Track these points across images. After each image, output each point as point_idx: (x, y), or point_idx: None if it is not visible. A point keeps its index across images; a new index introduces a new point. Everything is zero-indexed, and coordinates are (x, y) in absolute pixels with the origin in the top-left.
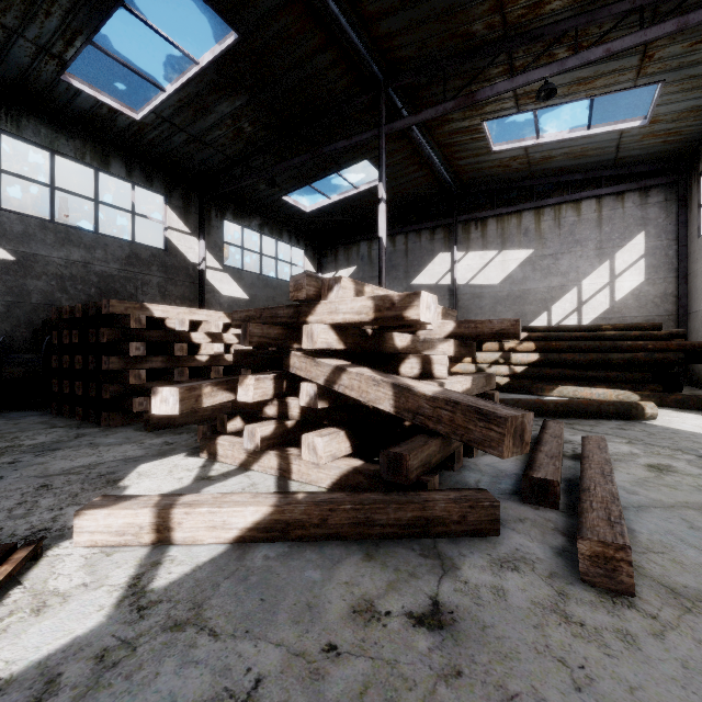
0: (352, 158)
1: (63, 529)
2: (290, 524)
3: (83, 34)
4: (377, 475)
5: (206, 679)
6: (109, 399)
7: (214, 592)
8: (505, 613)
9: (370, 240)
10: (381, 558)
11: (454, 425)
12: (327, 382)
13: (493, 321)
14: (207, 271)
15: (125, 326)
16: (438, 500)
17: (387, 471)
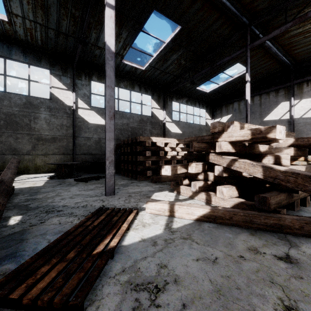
0: (230, 64)
1: (140, 208)
2: (216, 217)
3: (129, 45)
4: (253, 205)
5: (199, 253)
6: (139, 171)
7: (193, 232)
8: None
9: (239, 101)
10: (258, 236)
11: (297, 183)
12: (227, 165)
13: None
14: (166, 123)
15: (144, 145)
16: (286, 218)
17: (258, 203)
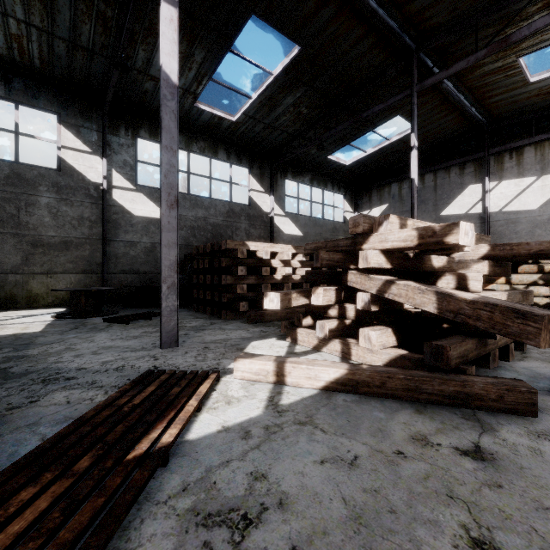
0: (385, 116)
1: (224, 369)
2: (359, 383)
3: (207, 75)
4: (421, 361)
5: (325, 449)
6: (225, 303)
7: (317, 412)
8: (541, 464)
9: (400, 181)
10: (429, 414)
11: (492, 321)
12: (378, 291)
13: (530, 244)
14: (275, 217)
15: (235, 256)
16: (476, 381)
17: (430, 357)
